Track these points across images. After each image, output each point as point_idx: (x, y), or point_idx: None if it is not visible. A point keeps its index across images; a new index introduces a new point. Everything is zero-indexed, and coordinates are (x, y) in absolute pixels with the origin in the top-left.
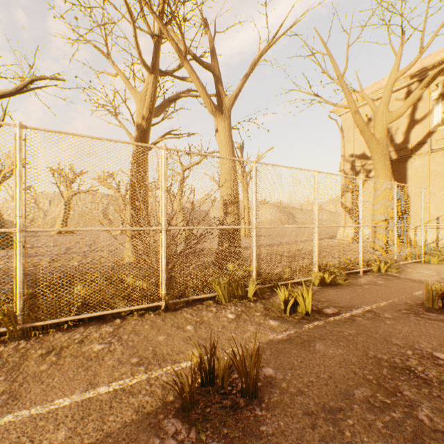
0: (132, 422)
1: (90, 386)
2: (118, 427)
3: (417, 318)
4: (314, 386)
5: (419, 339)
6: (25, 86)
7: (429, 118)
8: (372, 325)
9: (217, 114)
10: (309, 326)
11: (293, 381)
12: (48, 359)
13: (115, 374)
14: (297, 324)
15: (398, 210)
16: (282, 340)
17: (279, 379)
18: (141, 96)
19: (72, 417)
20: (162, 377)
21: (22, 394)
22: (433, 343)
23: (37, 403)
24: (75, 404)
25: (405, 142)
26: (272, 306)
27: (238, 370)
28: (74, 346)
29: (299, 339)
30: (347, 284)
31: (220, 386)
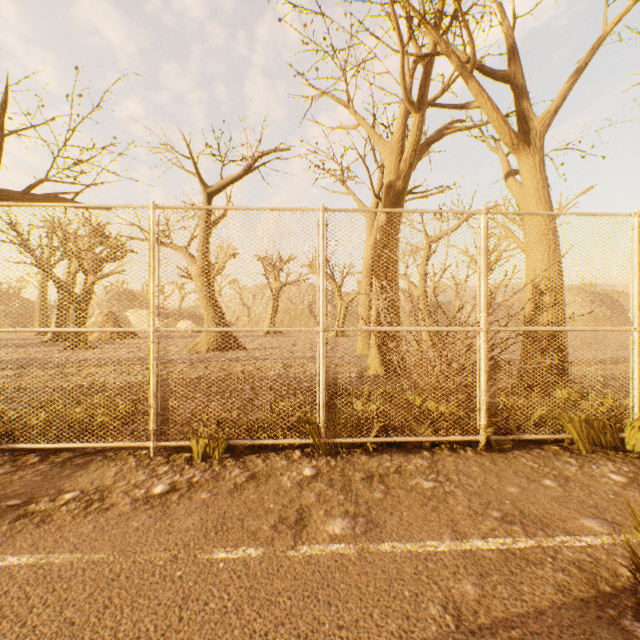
0: (565, 604)
1: (458, 535)
2: (548, 605)
3: None
4: None
5: None
6: (251, 166)
7: None
8: None
9: (520, 148)
10: None
11: None
12: (375, 486)
13: (480, 526)
14: None
15: None
16: None
17: None
18: (391, 146)
19: (465, 570)
20: (562, 550)
21: (378, 521)
22: None
23: (404, 537)
24: (455, 552)
25: None
26: None
27: None
28: (394, 476)
29: None
30: None
31: None
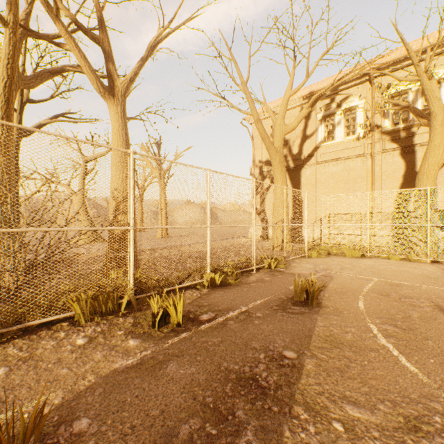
0: None
1: None
2: None
3: (284, 313)
4: (134, 434)
5: (276, 338)
6: None
7: (316, 135)
8: (240, 328)
9: (107, 97)
10: (174, 340)
11: (109, 433)
12: None
13: None
14: (162, 339)
15: (287, 211)
16: (130, 367)
17: (89, 434)
18: (0, 55)
19: None
20: None
21: None
22: (286, 340)
23: None
24: None
25: (300, 153)
26: (145, 320)
27: None
28: None
29: (152, 361)
30: (238, 284)
31: None
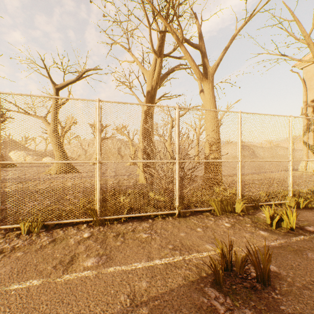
0: (184, 285)
1: (149, 258)
2: (176, 286)
3: None
4: None
5: None
6: (81, 76)
7: None
8: None
9: (203, 80)
10: (296, 239)
11: (297, 278)
12: (118, 239)
13: (161, 253)
14: (285, 236)
15: None
16: (275, 246)
17: (283, 274)
18: (149, 73)
19: (146, 275)
20: (193, 260)
21: (113, 257)
22: None
23: (123, 263)
24: (144, 267)
25: None
26: (258, 221)
27: (253, 263)
28: (130, 233)
29: (290, 248)
30: None
31: (237, 272)
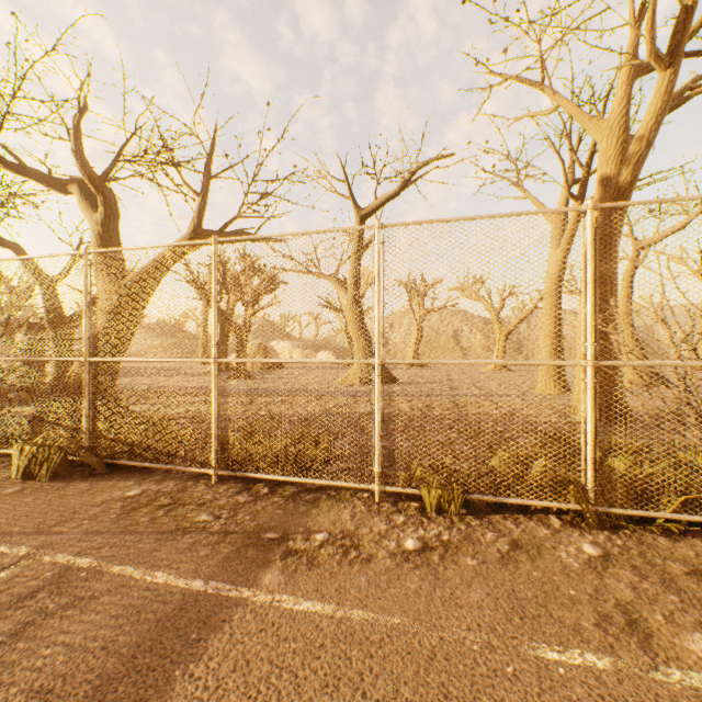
0: None
1: None
2: None
3: None
4: None
5: None
6: (408, 180)
7: None
8: None
9: None
10: None
11: None
12: None
13: None
14: None
15: None
16: None
17: None
18: (608, 126)
19: None
20: None
21: None
22: None
23: None
24: None
25: None
26: None
27: None
28: None
29: None
30: None
31: None
